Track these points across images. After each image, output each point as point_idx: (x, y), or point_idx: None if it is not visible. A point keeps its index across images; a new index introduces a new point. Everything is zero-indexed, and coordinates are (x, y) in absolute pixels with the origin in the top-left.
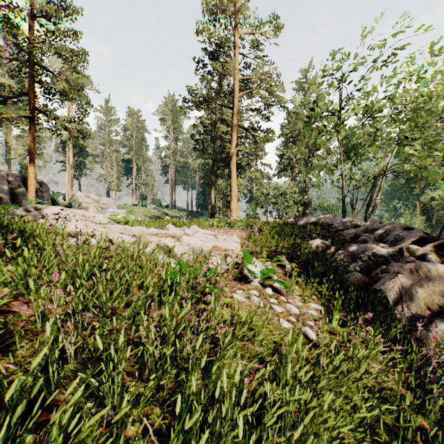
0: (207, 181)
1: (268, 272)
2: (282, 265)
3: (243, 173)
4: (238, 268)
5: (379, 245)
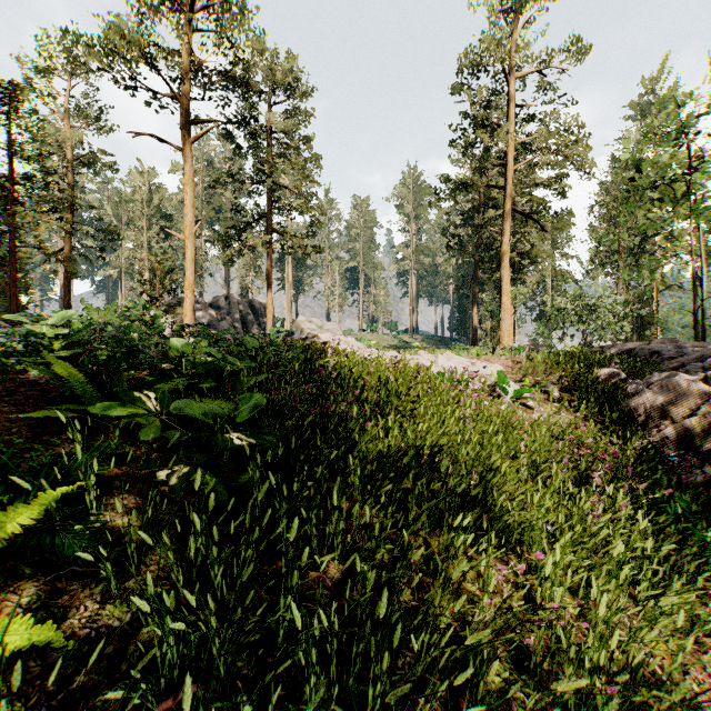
0: (466, 291)
1: (522, 392)
2: (546, 391)
3: (525, 276)
4: (490, 386)
5: (697, 374)
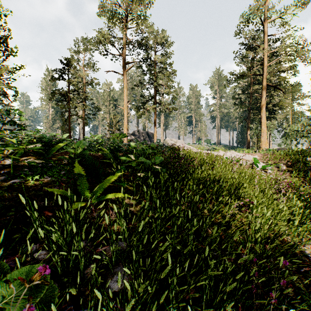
0: (244, 124)
1: (266, 166)
2: (279, 167)
3: (275, 115)
4: (250, 163)
5: None
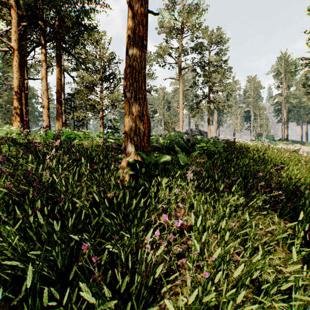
0: None
1: None
2: None
3: None
4: None
5: None
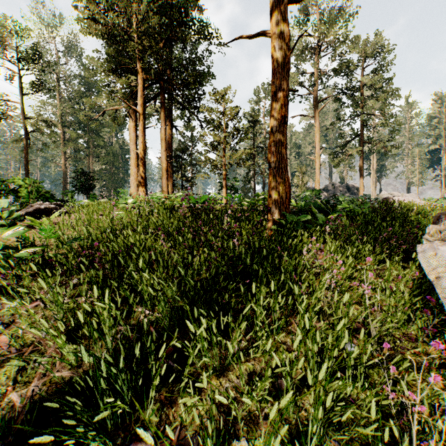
0: None
1: None
2: None
3: None
4: None
5: None
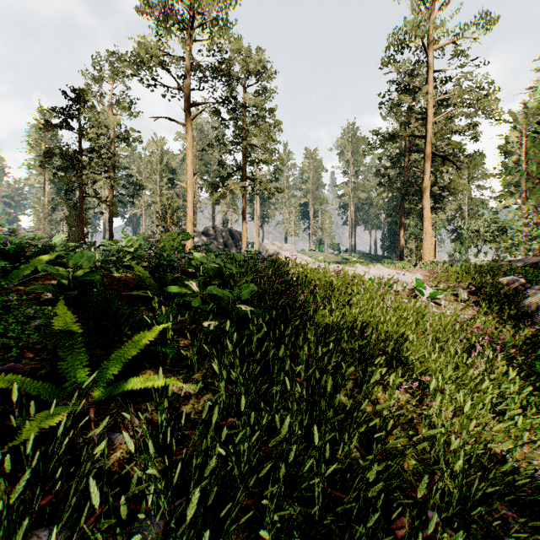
0: (395, 218)
1: (436, 294)
2: (456, 294)
3: (444, 205)
4: (410, 289)
5: None
